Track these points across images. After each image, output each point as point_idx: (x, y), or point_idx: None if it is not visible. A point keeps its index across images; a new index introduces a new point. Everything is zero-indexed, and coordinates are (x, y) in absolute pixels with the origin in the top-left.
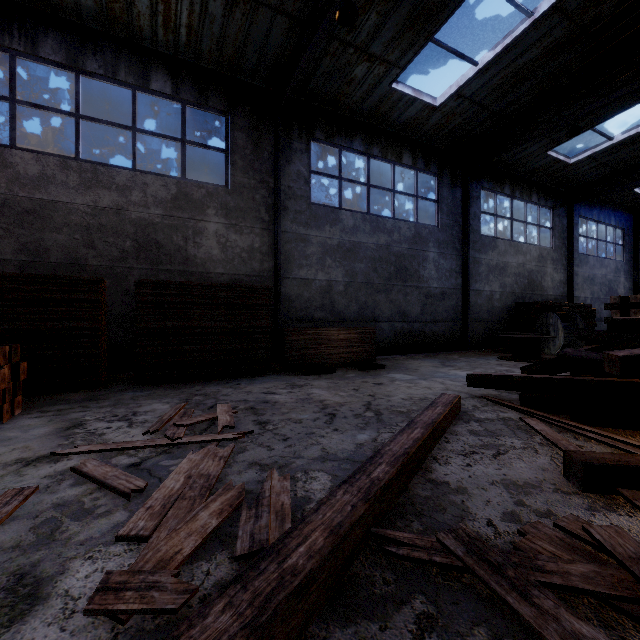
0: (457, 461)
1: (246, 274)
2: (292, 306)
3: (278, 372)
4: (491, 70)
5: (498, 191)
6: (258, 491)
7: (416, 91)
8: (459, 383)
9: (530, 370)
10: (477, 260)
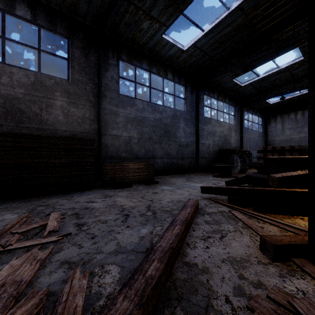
0: (200, 245)
1: (80, 131)
2: (108, 150)
3: (99, 187)
4: (210, 35)
5: (212, 96)
6: (60, 292)
7: (174, 41)
8: (196, 190)
9: (230, 183)
10: (202, 129)
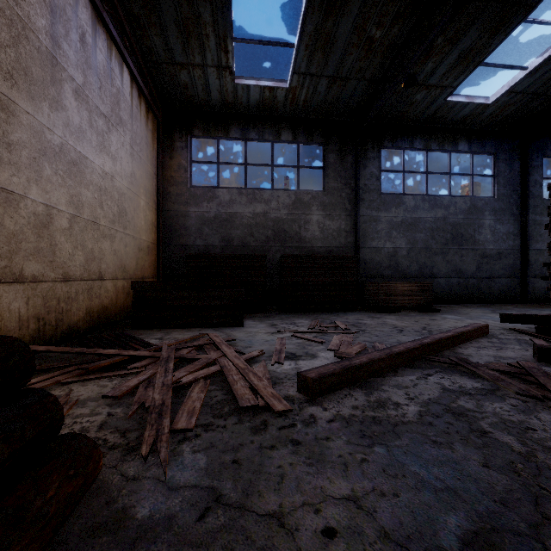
0: (472, 349)
1: (336, 246)
2: (367, 267)
3: (360, 310)
4: (541, 69)
5: None
6: (371, 347)
7: (469, 97)
8: (499, 322)
9: None
10: (538, 222)
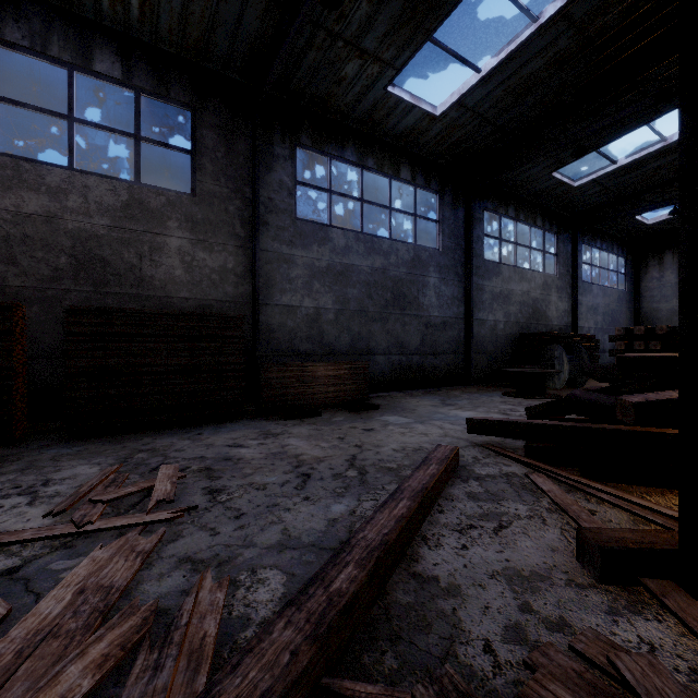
0: (451, 541)
1: (217, 299)
2: (273, 337)
3: (253, 416)
4: (495, 79)
5: (502, 213)
6: (177, 610)
7: (414, 97)
8: (459, 427)
9: (535, 411)
10: (480, 287)
